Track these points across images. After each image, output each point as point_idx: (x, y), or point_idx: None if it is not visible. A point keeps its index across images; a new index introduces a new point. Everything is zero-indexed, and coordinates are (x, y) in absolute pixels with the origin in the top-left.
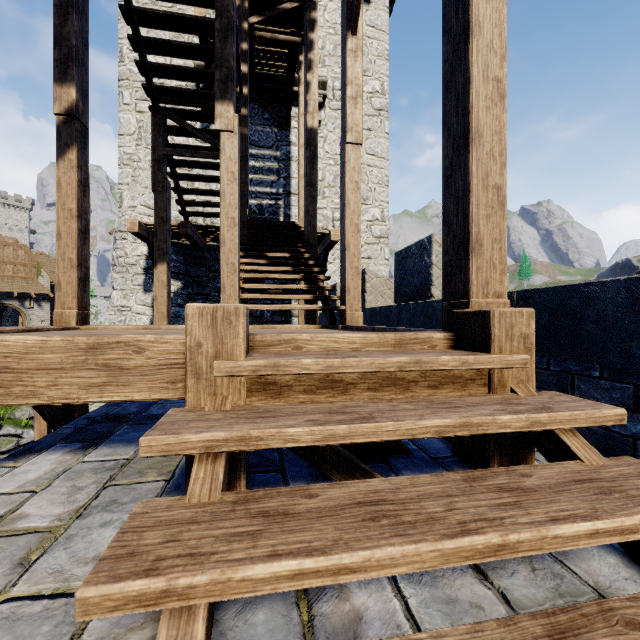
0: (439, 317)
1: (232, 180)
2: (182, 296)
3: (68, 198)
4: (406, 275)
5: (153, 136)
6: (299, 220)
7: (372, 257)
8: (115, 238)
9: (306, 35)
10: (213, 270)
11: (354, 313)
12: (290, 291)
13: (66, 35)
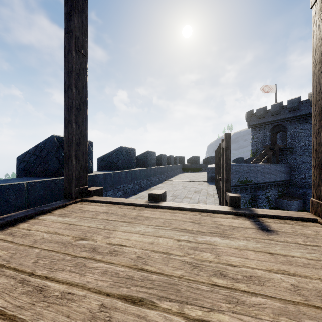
0: None
1: None
2: None
3: None
4: None
5: None
6: None
7: None
8: None
9: None
10: None
11: None
12: None
13: None
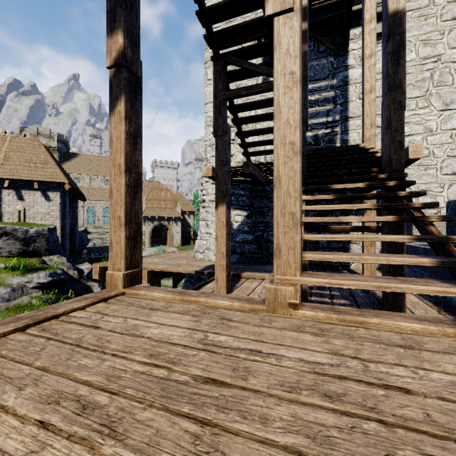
0: None
1: (290, 85)
2: (247, 224)
3: (117, 153)
4: None
5: (214, 84)
6: (364, 141)
7: None
8: (202, 182)
9: None
10: (272, 201)
11: None
12: (361, 228)
13: None
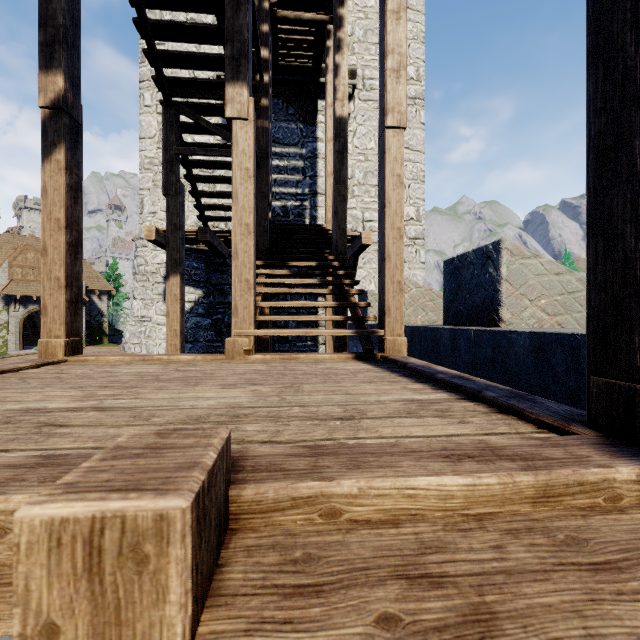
0: (520, 355)
1: (246, 178)
2: (203, 305)
3: (55, 206)
4: (460, 289)
5: (165, 134)
6: (326, 222)
7: (406, 260)
8: (136, 245)
9: (335, 11)
10: None
11: (396, 339)
12: None
13: (52, 13)
